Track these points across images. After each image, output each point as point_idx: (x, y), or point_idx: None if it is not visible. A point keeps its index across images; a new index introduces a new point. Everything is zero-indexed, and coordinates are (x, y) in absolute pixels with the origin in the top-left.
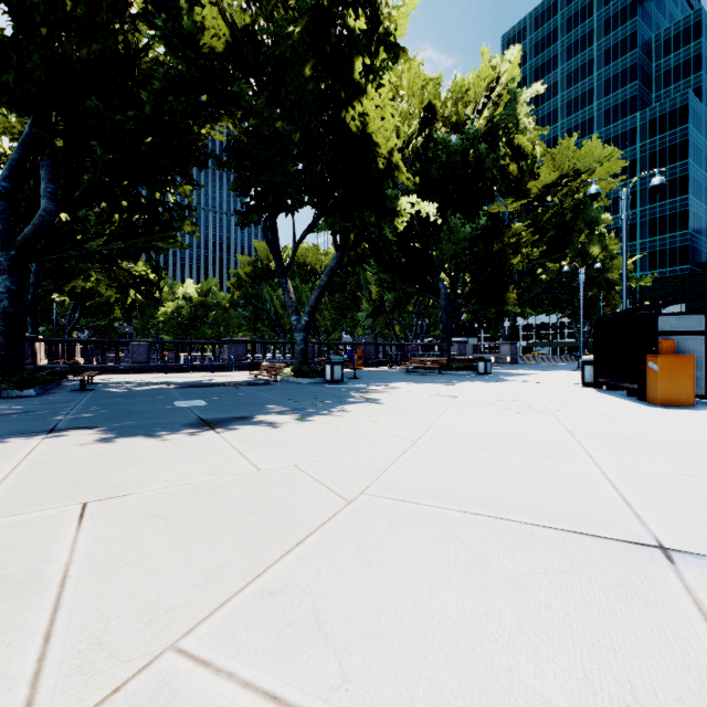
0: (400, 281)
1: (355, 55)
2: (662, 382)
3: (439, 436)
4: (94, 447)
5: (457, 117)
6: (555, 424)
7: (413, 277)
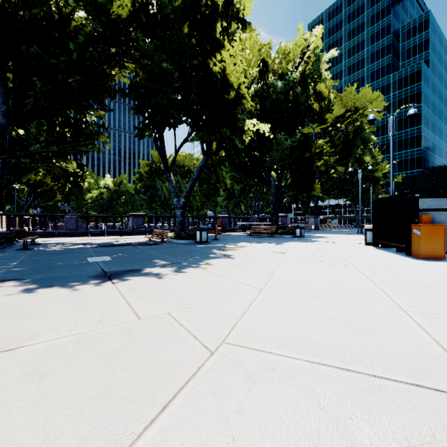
0: (245, 176)
1: (216, 20)
2: (423, 243)
3: (278, 285)
4: (11, 298)
5: (282, 70)
6: (358, 274)
7: (254, 174)
